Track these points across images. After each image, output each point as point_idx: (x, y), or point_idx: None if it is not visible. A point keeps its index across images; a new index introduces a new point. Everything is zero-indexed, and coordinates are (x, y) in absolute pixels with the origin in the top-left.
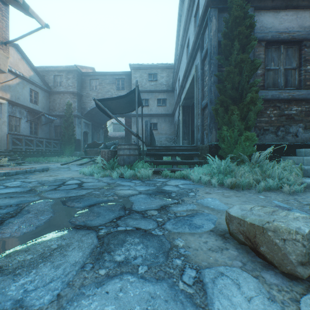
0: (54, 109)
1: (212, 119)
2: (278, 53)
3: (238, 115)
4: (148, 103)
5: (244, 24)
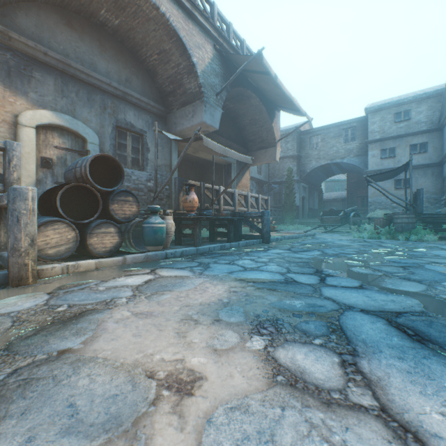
0: (272, 176)
1: None
2: None
3: None
4: (394, 153)
5: None
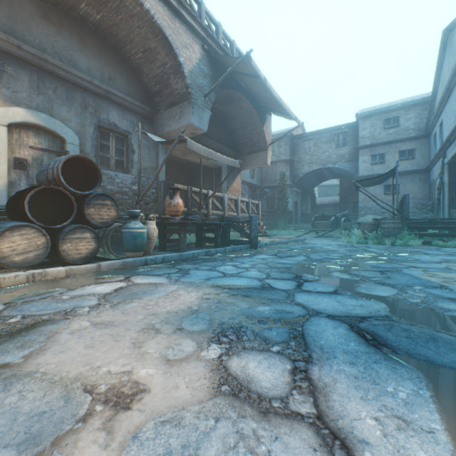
0: (265, 180)
1: None
2: None
3: None
4: (384, 159)
5: None
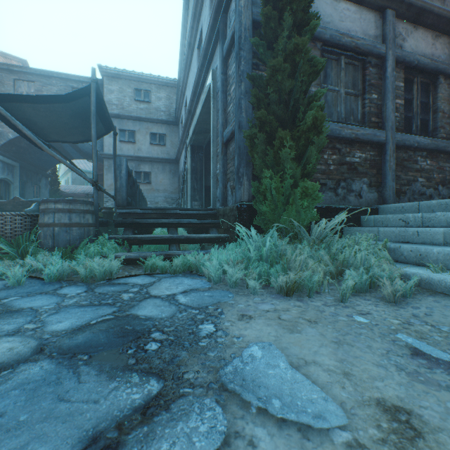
0: None
1: (243, 159)
2: (337, 67)
3: (292, 149)
4: (135, 139)
5: None
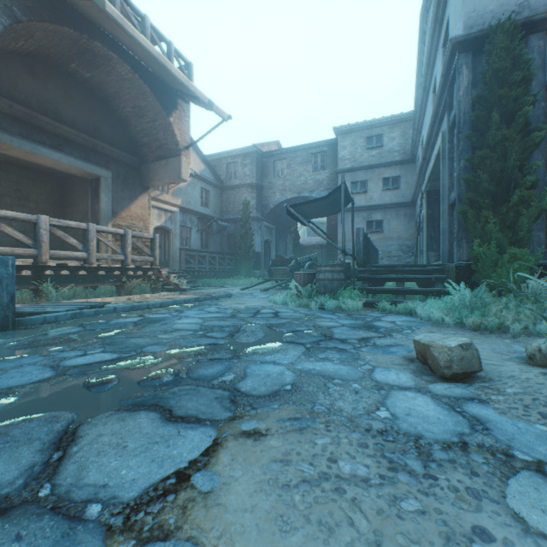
0: (226, 211)
1: (461, 225)
2: None
3: (496, 223)
4: (366, 188)
5: (512, 79)
